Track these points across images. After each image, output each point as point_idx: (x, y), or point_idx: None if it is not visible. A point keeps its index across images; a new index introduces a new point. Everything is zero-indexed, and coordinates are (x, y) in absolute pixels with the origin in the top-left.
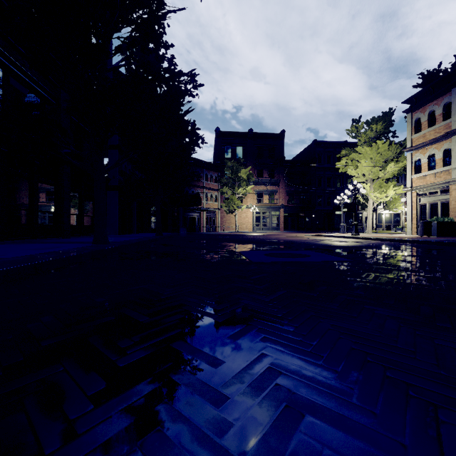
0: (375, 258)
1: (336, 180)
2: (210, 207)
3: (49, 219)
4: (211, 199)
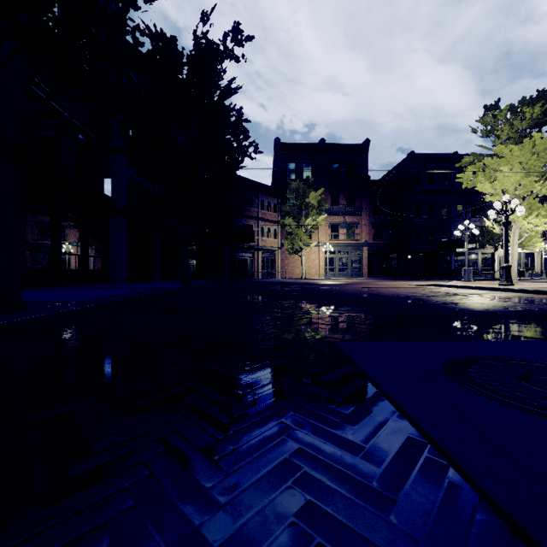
0: None
1: (441, 207)
2: (267, 245)
3: None
4: (269, 234)
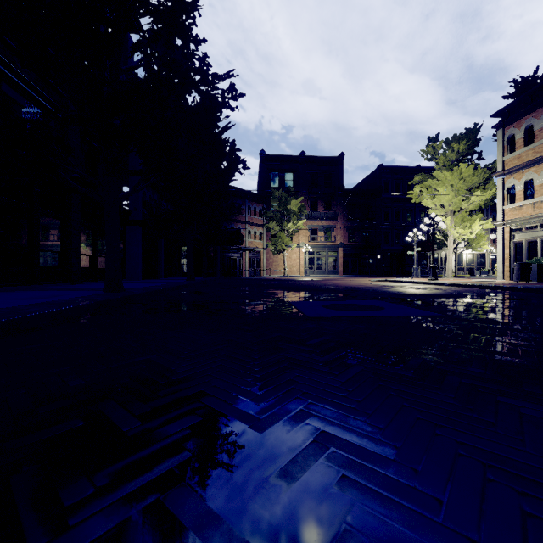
0: (472, 311)
1: (407, 213)
2: (253, 246)
3: (53, 260)
4: (255, 236)
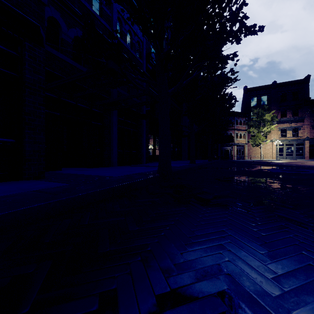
0: None
1: None
2: (239, 142)
3: None
4: (240, 136)
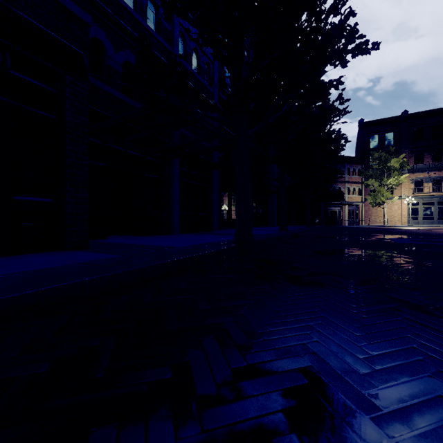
0: None
1: None
2: (352, 201)
3: None
4: (354, 192)
